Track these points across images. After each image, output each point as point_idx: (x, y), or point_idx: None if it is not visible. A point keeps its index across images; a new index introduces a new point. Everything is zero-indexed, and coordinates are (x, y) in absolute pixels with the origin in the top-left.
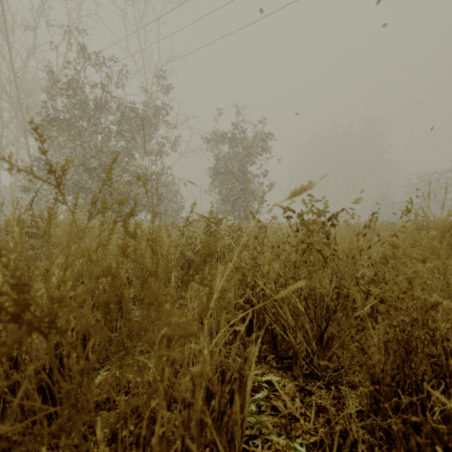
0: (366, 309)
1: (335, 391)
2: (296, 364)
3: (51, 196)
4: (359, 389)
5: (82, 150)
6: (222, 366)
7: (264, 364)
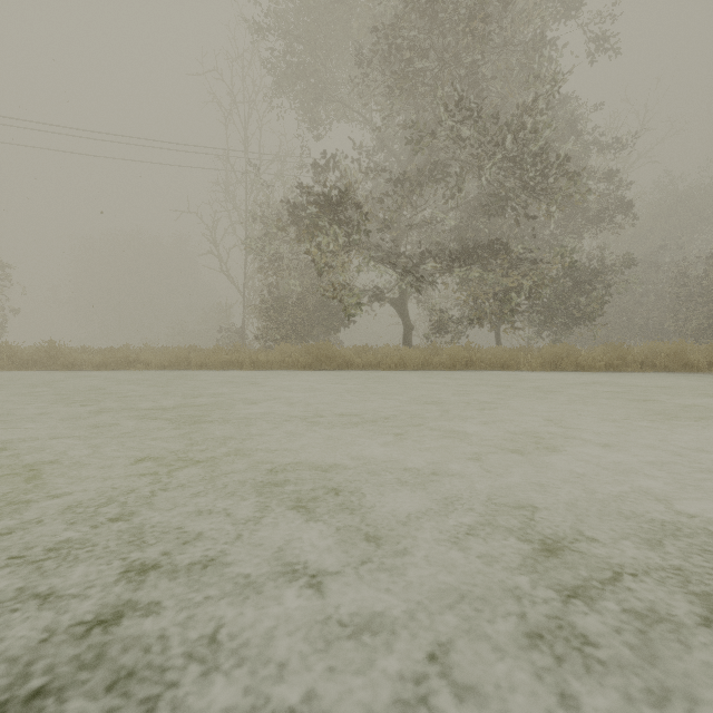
0: None
1: None
2: None
3: None
4: None
5: None
6: None
7: None
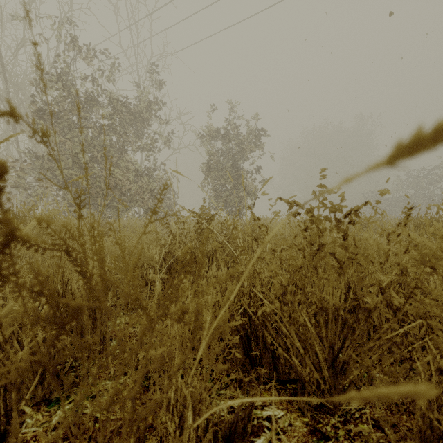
0: (381, 320)
1: (356, 433)
2: (304, 394)
3: (41, 191)
4: (385, 429)
5: (72, 144)
6: (212, 416)
7: (264, 390)
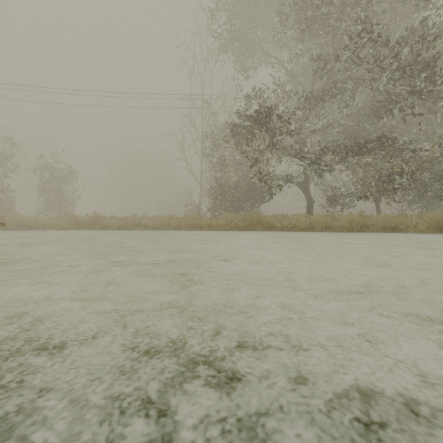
0: None
1: None
2: None
3: None
4: None
5: None
6: None
7: None
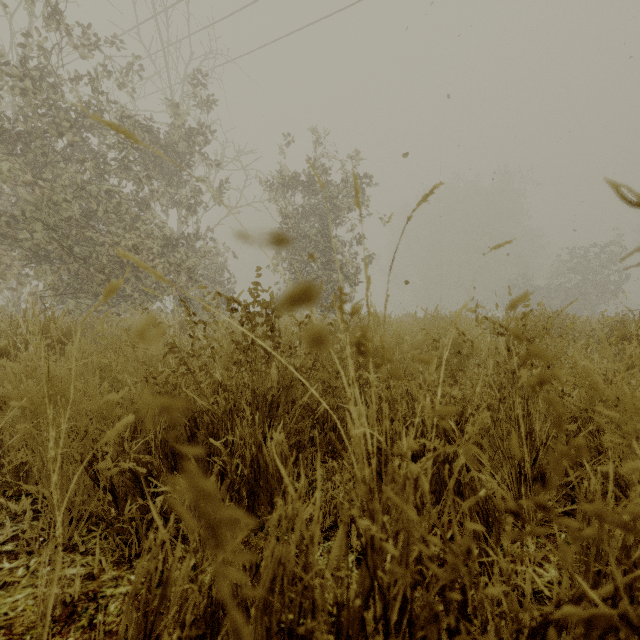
0: None
1: None
2: None
3: None
4: None
5: (48, 187)
6: None
7: None
